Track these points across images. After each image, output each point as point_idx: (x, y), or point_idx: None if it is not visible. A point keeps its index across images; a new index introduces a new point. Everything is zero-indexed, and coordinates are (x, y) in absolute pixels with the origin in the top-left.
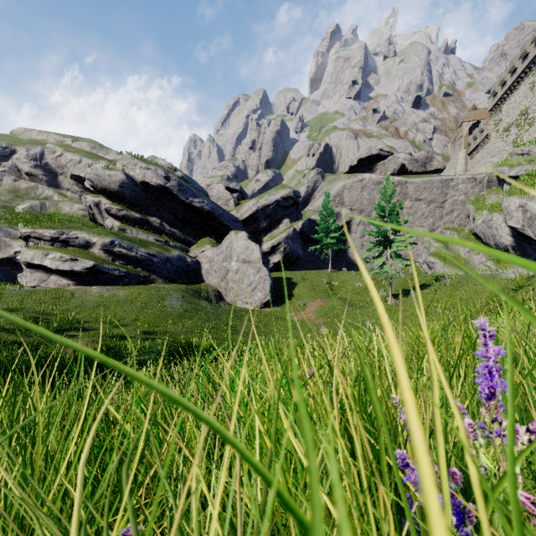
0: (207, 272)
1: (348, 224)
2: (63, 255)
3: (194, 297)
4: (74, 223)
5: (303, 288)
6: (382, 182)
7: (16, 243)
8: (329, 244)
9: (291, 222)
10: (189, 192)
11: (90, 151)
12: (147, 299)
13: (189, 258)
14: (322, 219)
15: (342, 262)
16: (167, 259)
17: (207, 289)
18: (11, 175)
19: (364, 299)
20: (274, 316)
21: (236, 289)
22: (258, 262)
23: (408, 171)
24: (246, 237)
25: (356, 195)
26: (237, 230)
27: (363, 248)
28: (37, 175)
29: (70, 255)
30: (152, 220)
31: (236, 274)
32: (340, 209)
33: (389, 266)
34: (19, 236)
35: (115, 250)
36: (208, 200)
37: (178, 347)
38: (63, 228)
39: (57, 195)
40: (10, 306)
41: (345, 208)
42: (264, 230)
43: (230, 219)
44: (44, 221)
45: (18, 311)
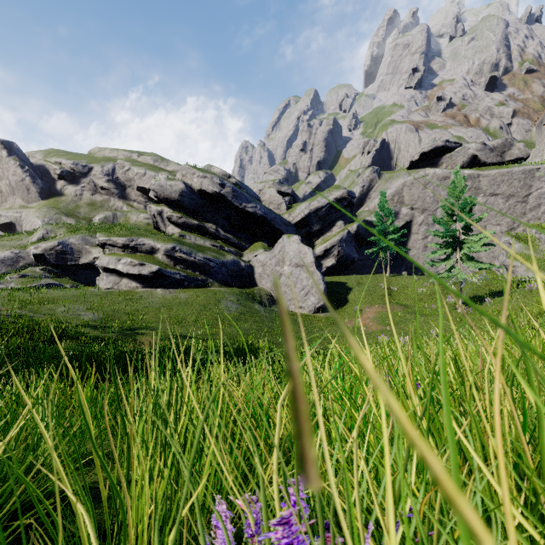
0: (260, 276)
1: (409, 225)
2: (132, 260)
3: (248, 301)
4: (141, 231)
5: (359, 293)
6: (448, 176)
7: (94, 250)
8: (387, 247)
9: (344, 224)
10: (243, 197)
11: (152, 164)
12: (205, 301)
13: (243, 262)
14: (380, 219)
15: (401, 266)
16: (223, 263)
17: (260, 293)
18: (89, 190)
19: (429, 306)
20: (328, 321)
21: (289, 293)
22: (311, 266)
23: (480, 162)
24: (299, 241)
25: (417, 193)
26: (289, 234)
27: (426, 250)
28: (109, 189)
29: (139, 260)
30: (208, 226)
31: (289, 278)
32: (399, 209)
33: (459, 270)
34: (97, 244)
35: (177, 255)
36: (260, 205)
37: (240, 348)
38: (132, 235)
39: (126, 206)
40: (92, 306)
41: (405, 207)
42: (316, 233)
43: (282, 222)
44: (117, 230)
45: (98, 310)
